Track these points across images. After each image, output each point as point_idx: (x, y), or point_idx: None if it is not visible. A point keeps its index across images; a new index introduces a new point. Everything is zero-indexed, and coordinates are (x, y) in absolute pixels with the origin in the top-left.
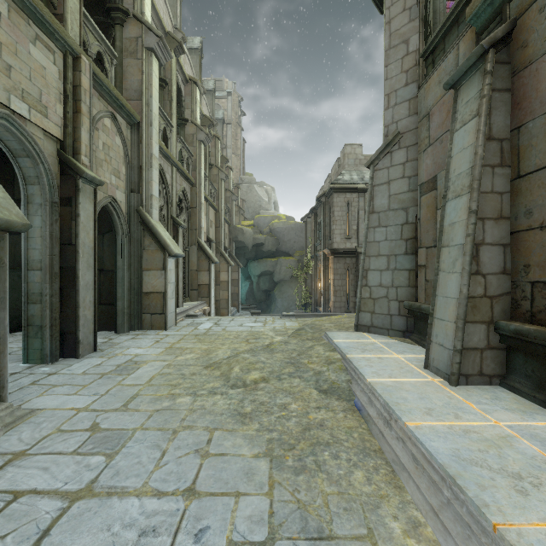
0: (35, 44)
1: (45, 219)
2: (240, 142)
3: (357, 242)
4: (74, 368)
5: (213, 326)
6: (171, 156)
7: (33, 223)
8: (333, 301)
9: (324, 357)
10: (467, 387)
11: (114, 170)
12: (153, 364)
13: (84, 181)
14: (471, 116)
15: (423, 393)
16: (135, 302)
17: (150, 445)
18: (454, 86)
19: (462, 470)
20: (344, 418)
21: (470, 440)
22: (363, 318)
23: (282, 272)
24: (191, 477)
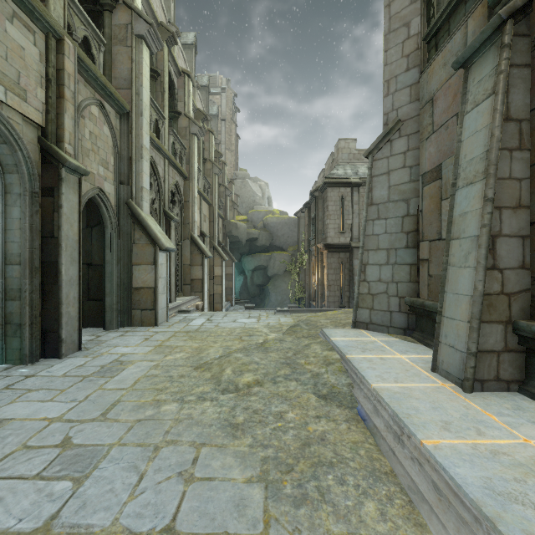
0: (12, 22)
1: (24, 210)
2: (234, 138)
3: (351, 237)
4: (55, 370)
5: (206, 322)
6: (163, 148)
7: (12, 215)
8: (327, 296)
9: (322, 356)
10: (483, 394)
11: (102, 160)
12: (140, 365)
13: (67, 170)
14: (485, 95)
15: (436, 402)
16: (124, 297)
17: (126, 466)
18: (464, 65)
19: (501, 510)
20: (347, 430)
21: (501, 465)
22: (361, 315)
23: (276, 267)
24: (171, 510)
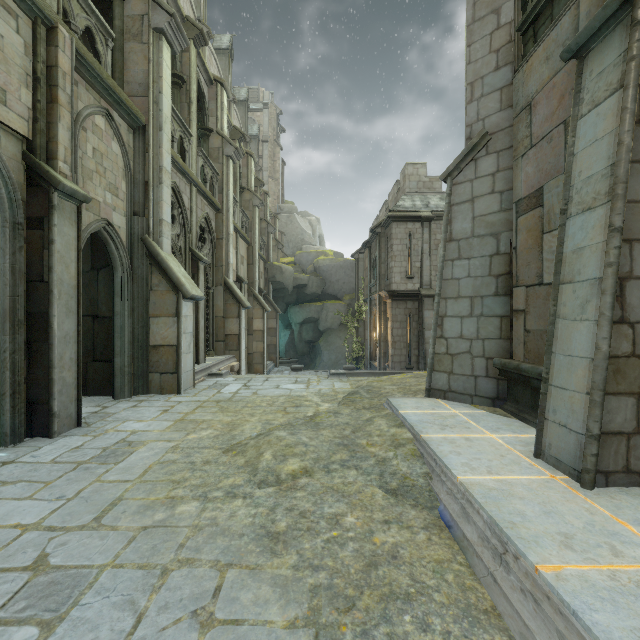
0: None
1: (4, 246)
2: (278, 164)
3: (420, 283)
4: (42, 454)
5: (242, 388)
6: (189, 172)
7: None
8: (392, 354)
9: (389, 435)
10: (609, 491)
11: (110, 185)
12: (154, 446)
13: (60, 195)
14: (608, 91)
15: (547, 503)
16: (139, 358)
17: (120, 602)
18: (577, 54)
19: None
20: (427, 542)
21: None
22: (437, 380)
23: (329, 319)
24: None
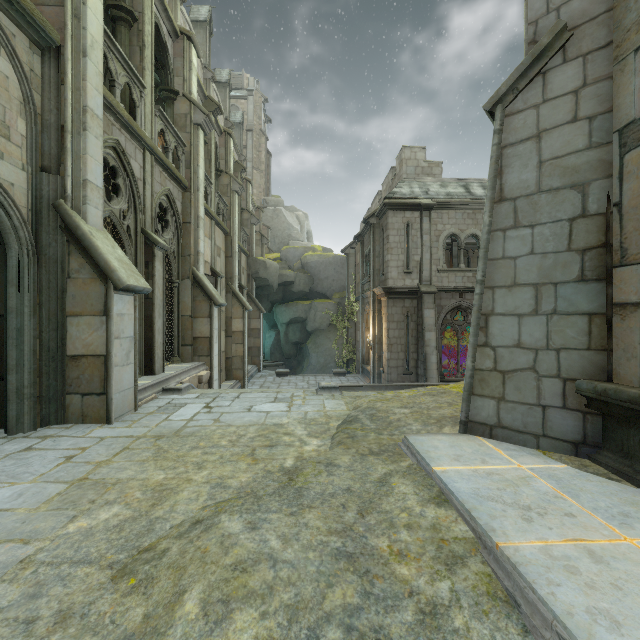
0: None
1: None
2: (264, 155)
3: (419, 278)
4: None
5: (200, 412)
6: (139, 132)
7: None
8: (388, 359)
9: (427, 527)
10: None
11: None
12: None
13: None
14: None
15: None
16: (50, 373)
17: None
18: None
19: None
20: None
21: None
22: (478, 409)
23: (318, 319)
24: None
